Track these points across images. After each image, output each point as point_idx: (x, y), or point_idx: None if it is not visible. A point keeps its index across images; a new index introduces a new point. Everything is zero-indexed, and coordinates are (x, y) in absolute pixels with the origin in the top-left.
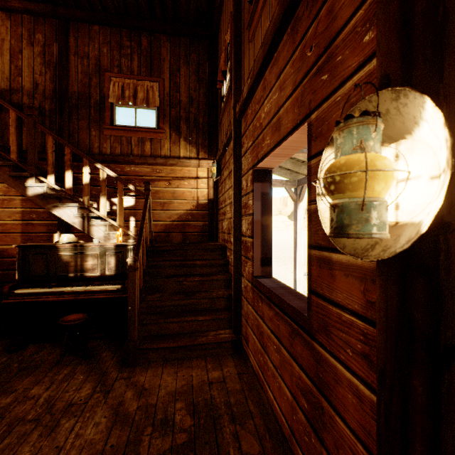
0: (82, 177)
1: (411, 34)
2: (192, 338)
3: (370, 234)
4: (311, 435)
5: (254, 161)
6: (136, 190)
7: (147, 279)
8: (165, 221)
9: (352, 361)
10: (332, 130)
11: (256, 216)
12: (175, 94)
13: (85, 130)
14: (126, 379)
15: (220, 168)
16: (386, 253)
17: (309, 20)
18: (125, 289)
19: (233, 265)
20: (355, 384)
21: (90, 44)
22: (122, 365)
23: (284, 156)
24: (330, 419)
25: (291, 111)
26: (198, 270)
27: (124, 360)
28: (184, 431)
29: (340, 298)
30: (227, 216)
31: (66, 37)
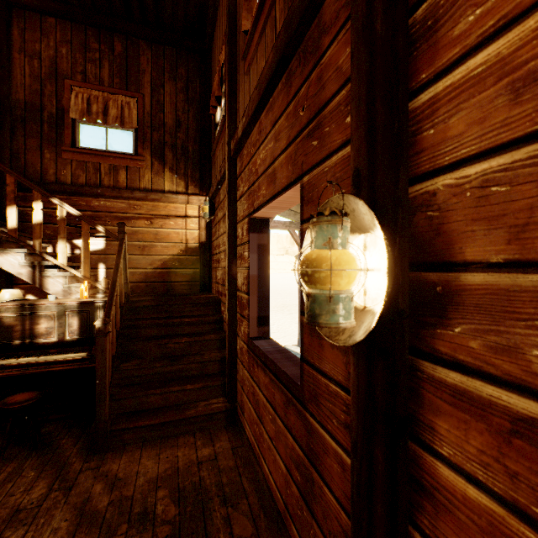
0: (31, 212)
1: (375, 141)
2: (178, 412)
3: (336, 324)
4: (304, 508)
5: (250, 209)
6: (107, 232)
7: (122, 342)
8: (145, 268)
9: (337, 431)
10: (321, 199)
11: (252, 270)
12: (158, 115)
13: (36, 151)
14: (94, 470)
15: (214, 207)
16: (351, 340)
17: (302, 78)
18: (92, 357)
19: (227, 324)
20: (339, 454)
21: (43, 40)
22: (89, 453)
23: (281, 208)
24: (320, 489)
25: (286, 167)
26: (187, 329)
27: (90, 446)
28: (167, 523)
29: (328, 369)
30: (222, 265)
31: (7, 27)
